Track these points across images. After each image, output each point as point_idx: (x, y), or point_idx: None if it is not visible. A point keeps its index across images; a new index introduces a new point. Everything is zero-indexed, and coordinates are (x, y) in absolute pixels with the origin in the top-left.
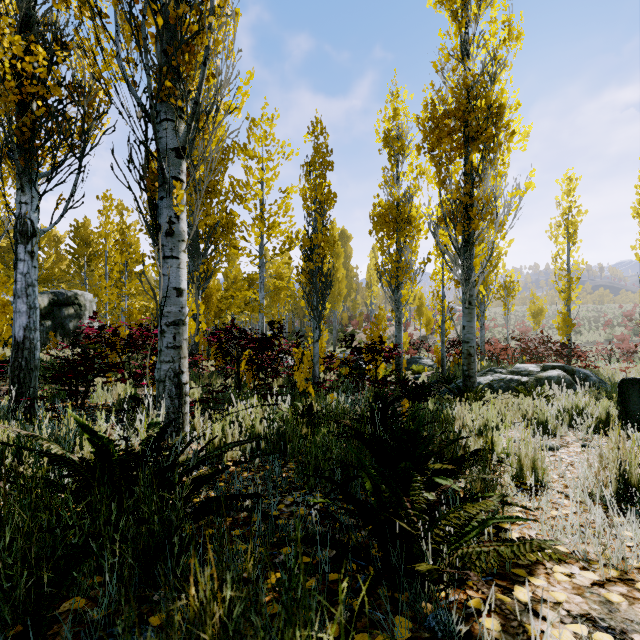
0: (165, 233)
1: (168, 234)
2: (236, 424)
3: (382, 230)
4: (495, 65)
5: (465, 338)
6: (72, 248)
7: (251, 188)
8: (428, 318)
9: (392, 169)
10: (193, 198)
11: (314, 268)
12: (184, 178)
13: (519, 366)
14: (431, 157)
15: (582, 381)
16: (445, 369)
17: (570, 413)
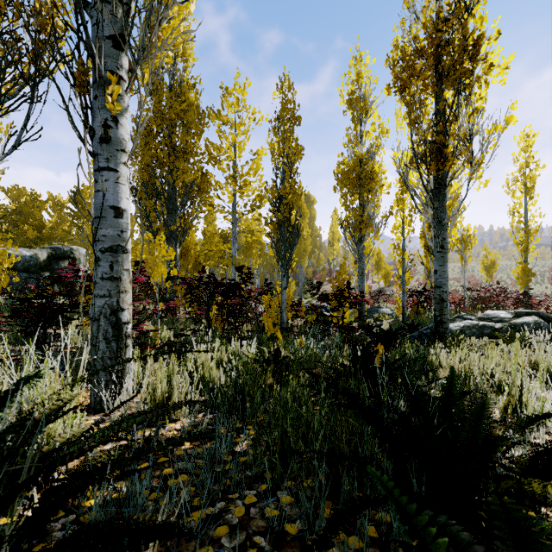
0: (99, 139)
1: (103, 140)
2: (185, 373)
3: (346, 186)
4: None
5: (437, 283)
6: (72, 211)
7: (225, 152)
8: (386, 271)
9: (355, 129)
10: (171, 158)
11: (282, 218)
12: (125, 76)
13: (488, 313)
14: (401, 97)
15: None
16: (405, 317)
17: None
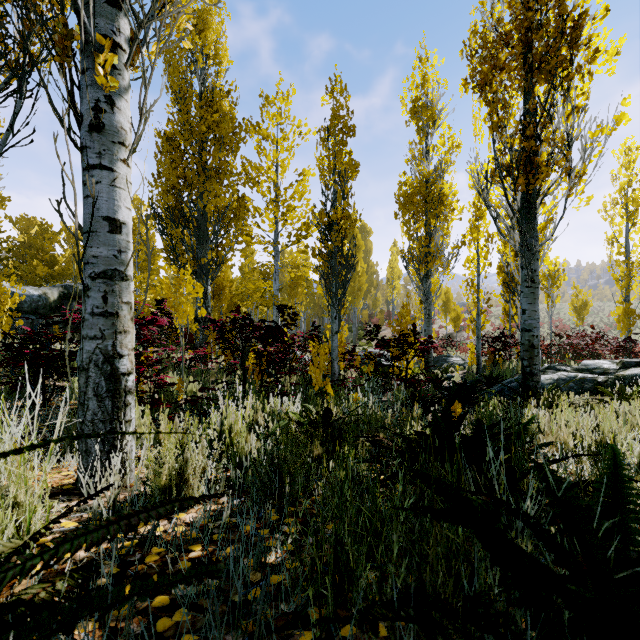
0: (88, 126)
1: (93, 127)
2: (204, 442)
3: (409, 211)
4: None
5: (526, 325)
6: None
7: (265, 172)
8: (456, 313)
9: (421, 142)
10: (201, 178)
11: (333, 248)
12: (124, 44)
13: (587, 363)
14: (481, 96)
15: None
16: (481, 368)
17: None
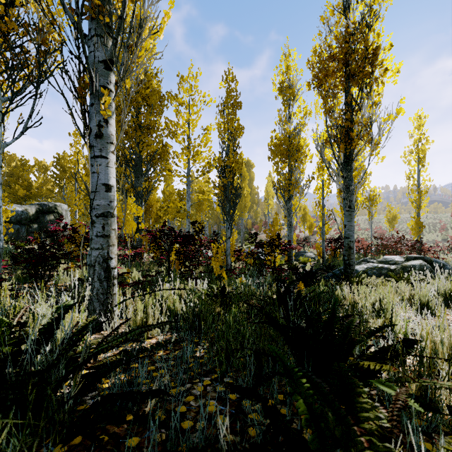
0: (95, 135)
1: (97, 136)
2: (157, 304)
3: (278, 156)
4: (370, 17)
5: (346, 234)
6: (55, 173)
7: (181, 127)
8: (310, 223)
9: (285, 110)
10: (137, 133)
11: (227, 183)
12: (112, 88)
13: (386, 257)
14: (319, 92)
15: (442, 269)
16: (325, 260)
17: (443, 295)
